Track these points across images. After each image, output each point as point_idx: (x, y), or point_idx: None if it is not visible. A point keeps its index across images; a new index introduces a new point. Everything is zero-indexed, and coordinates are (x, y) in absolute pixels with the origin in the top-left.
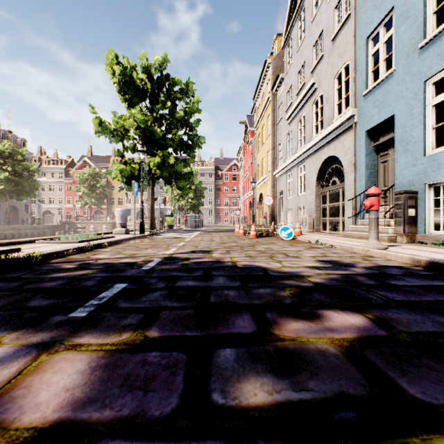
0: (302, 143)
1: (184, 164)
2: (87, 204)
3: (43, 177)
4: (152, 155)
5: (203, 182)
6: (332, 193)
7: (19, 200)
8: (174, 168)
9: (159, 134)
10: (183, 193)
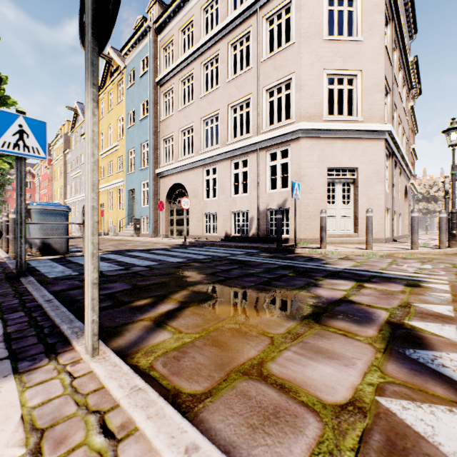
0: (78, 192)
1: (0, 196)
2: None
3: None
4: None
5: None
6: None
7: None
8: None
9: None
10: None
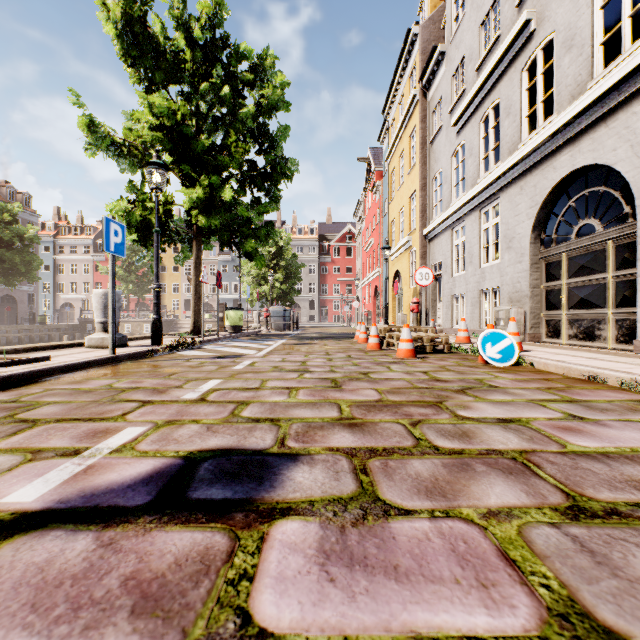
0: (490, 161)
1: (257, 209)
2: (123, 292)
3: (61, 253)
4: (189, 186)
5: (301, 259)
6: (580, 255)
7: (8, 286)
8: (238, 218)
9: (204, 144)
10: (255, 264)
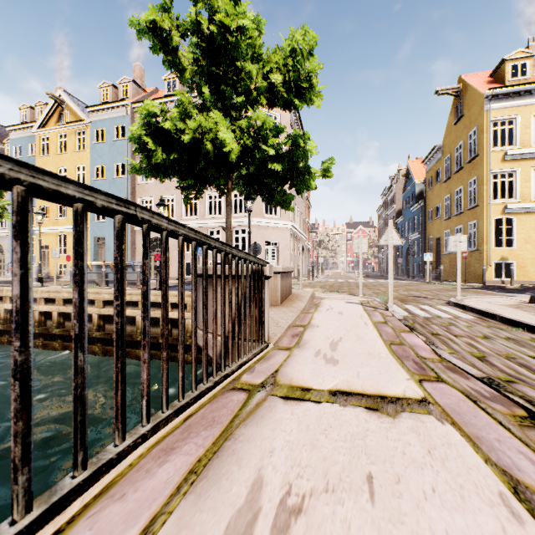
0: None
1: None
2: None
3: None
4: None
5: None
6: None
7: None
8: None
9: None
10: None
